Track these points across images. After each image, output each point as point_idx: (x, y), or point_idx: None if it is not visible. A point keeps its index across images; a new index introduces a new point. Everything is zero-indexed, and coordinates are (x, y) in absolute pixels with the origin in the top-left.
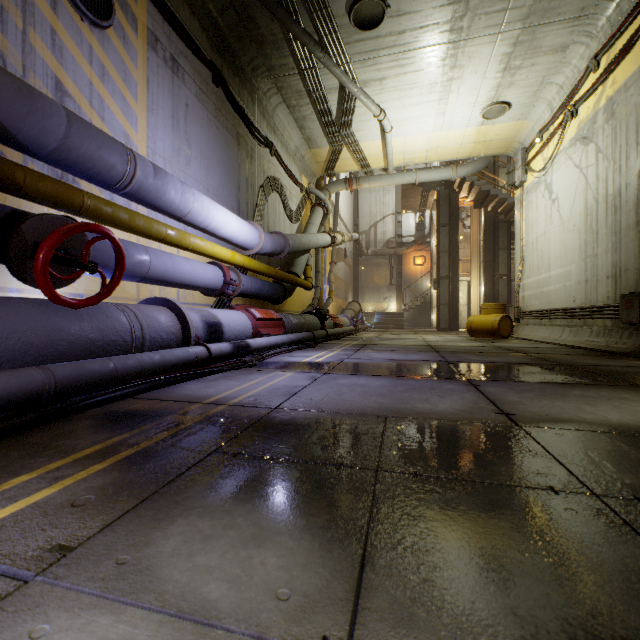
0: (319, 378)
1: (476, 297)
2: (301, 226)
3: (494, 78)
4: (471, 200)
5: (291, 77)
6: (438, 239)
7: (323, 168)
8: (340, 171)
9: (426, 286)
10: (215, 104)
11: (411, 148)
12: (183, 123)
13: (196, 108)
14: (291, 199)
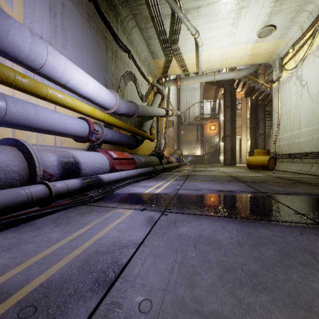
0: (157, 222)
1: (244, 147)
2: (148, 105)
3: (269, 7)
4: (242, 94)
5: (141, 6)
6: (224, 114)
7: (161, 72)
8: (171, 74)
9: (216, 141)
10: (88, 13)
11: (212, 59)
12: (60, 17)
13: (72, 10)
14: (142, 88)
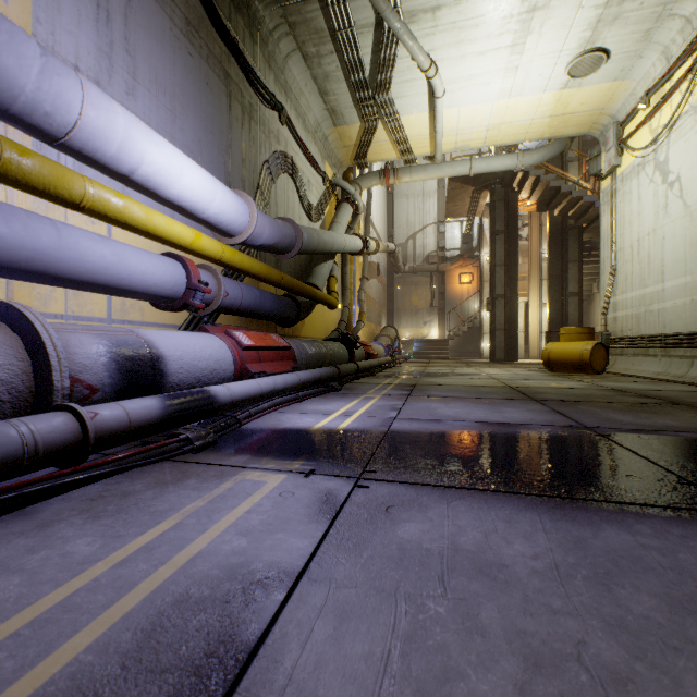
0: (344, 509)
1: (536, 321)
2: (324, 227)
3: (594, 7)
4: (530, 204)
5: (307, 5)
6: (493, 250)
7: (352, 155)
8: (374, 160)
9: (474, 308)
10: (186, 16)
11: (467, 125)
12: (121, 23)
13: (148, 8)
14: (310, 189)
